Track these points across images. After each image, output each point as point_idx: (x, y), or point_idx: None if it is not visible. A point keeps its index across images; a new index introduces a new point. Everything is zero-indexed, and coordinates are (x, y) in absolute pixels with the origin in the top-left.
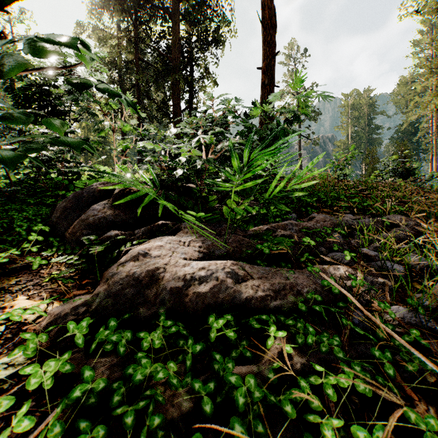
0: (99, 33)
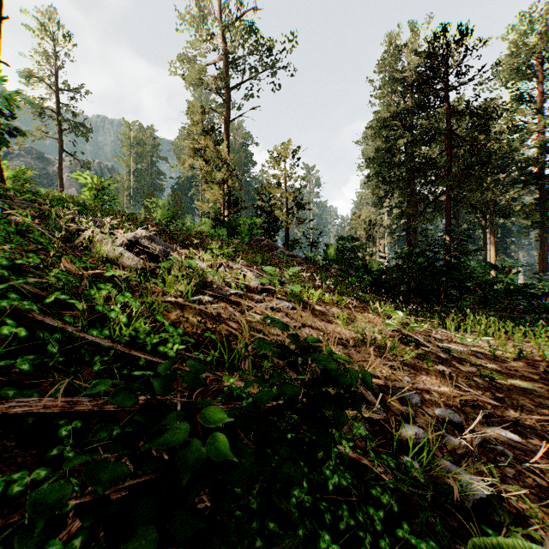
0: None
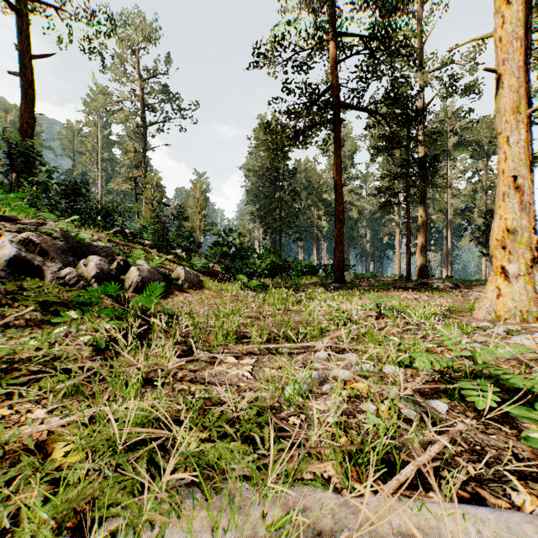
0: None
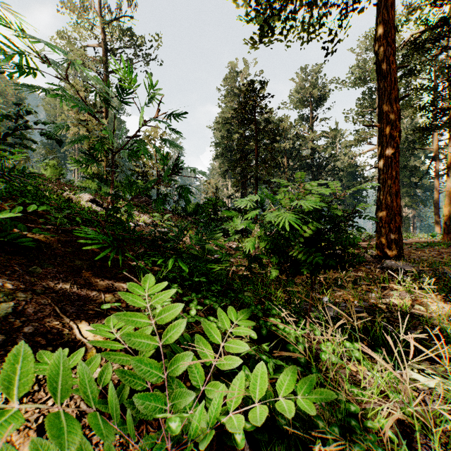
0: None
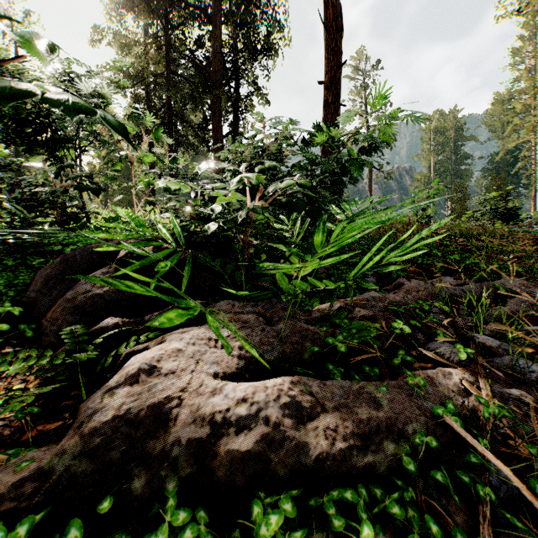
0: (120, 40)
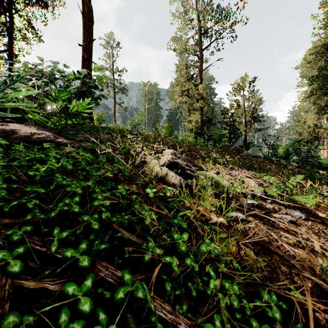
0: None
